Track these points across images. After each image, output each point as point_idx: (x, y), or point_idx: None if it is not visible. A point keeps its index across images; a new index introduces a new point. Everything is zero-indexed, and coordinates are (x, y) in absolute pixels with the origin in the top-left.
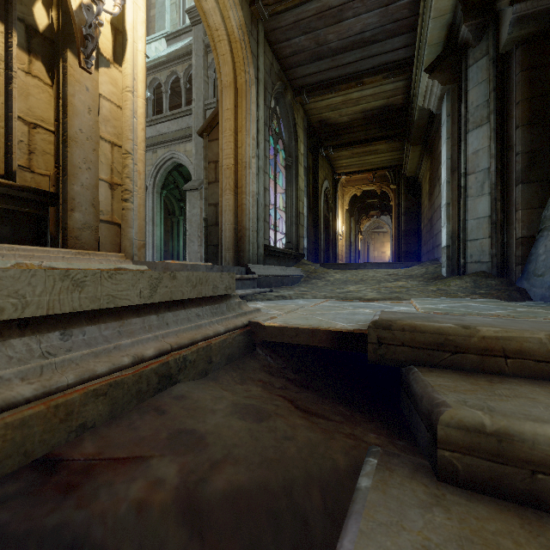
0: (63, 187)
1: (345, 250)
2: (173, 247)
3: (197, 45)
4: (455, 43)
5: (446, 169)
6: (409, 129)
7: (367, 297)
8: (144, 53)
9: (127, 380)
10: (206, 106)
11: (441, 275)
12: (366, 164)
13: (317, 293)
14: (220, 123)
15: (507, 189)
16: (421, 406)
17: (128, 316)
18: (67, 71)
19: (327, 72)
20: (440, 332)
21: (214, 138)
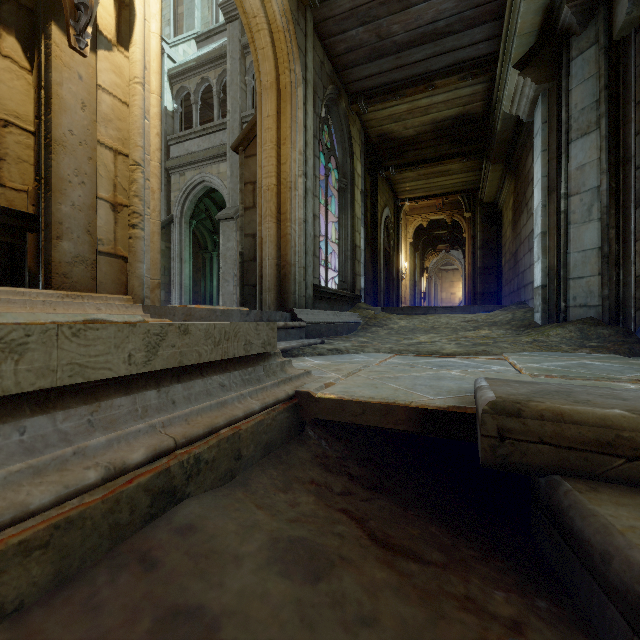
0: (46, 207)
1: (408, 291)
2: (205, 288)
3: (232, 45)
4: (553, 30)
5: (541, 190)
6: (489, 143)
7: (445, 351)
8: (159, 36)
9: (91, 511)
10: (243, 119)
11: (534, 322)
12: (435, 188)
13: (380, 345)
14: (259, 134)
15: (623, 213)
16: (606, 570)
17: (109, 394)
18: (51, 51)
19: (390, 73)
20: (607, 424)
21: (252, 154)
